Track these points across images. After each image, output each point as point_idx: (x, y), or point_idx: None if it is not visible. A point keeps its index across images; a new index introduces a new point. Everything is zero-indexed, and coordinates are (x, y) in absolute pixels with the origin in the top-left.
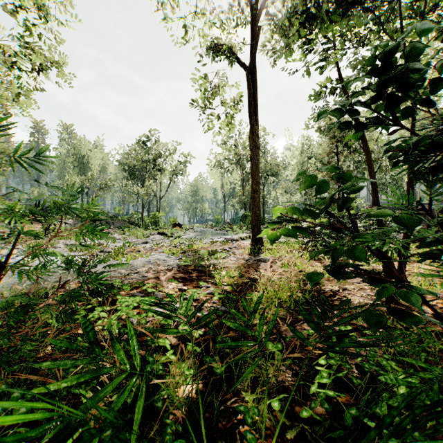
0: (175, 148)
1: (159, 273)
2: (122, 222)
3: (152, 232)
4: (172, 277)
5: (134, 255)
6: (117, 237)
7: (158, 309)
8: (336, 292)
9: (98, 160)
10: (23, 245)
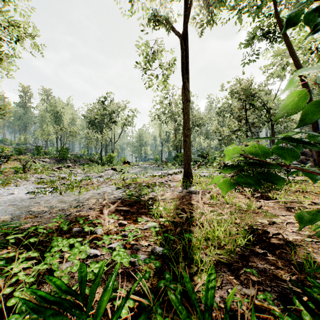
0: (125, 106)
1: (103, 206)
2: (86, 160)
3: (107, 168)
4: (115, 209)
5: (88, 188)
6: (79, 172)
7: (93, 251)
8: (267, 226)
9: (69, 115)
10: (2, 178)
